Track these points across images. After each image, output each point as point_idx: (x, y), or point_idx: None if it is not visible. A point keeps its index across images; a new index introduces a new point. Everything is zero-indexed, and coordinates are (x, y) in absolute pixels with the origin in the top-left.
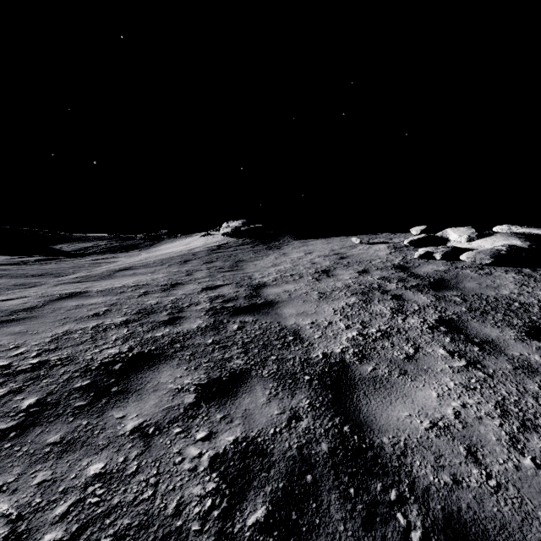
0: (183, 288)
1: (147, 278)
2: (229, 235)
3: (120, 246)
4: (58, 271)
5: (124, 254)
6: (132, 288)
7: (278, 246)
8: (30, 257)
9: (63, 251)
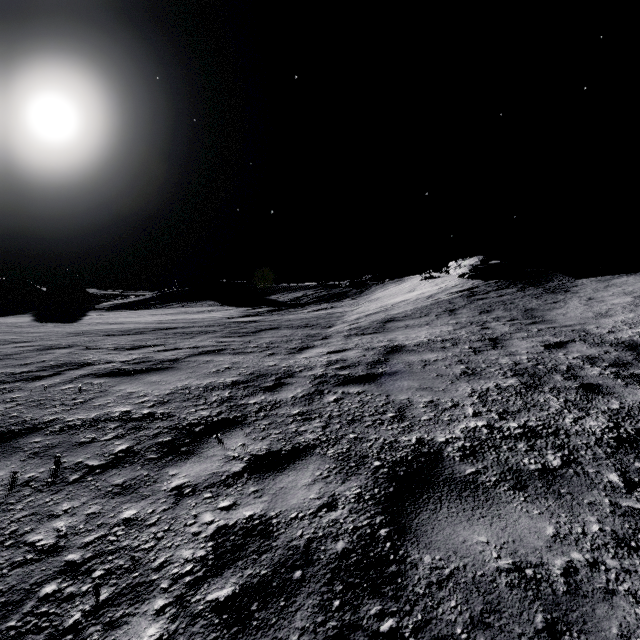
0: (513, 345)
1: (437, 331)
2: (471, 277)
3: (329, 295)
4: (314, 322)
5: (340, 303)
6: (447, 343)
7: (561, 288)
8: (261, 308)
9: (280, 302)
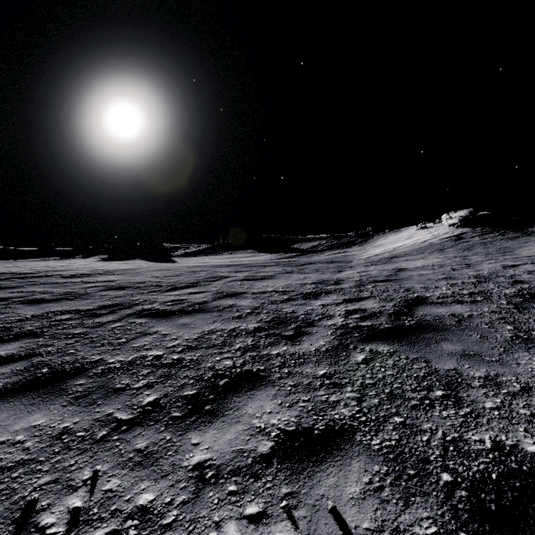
0: (481, 266)
1: (429, 261)
2: (460, 226)
3: (339, 243)
4: (337, 260)
5: (350, 249)
6: (435, 266)
7: None
8: (289, 253)
9: (301, 249)
